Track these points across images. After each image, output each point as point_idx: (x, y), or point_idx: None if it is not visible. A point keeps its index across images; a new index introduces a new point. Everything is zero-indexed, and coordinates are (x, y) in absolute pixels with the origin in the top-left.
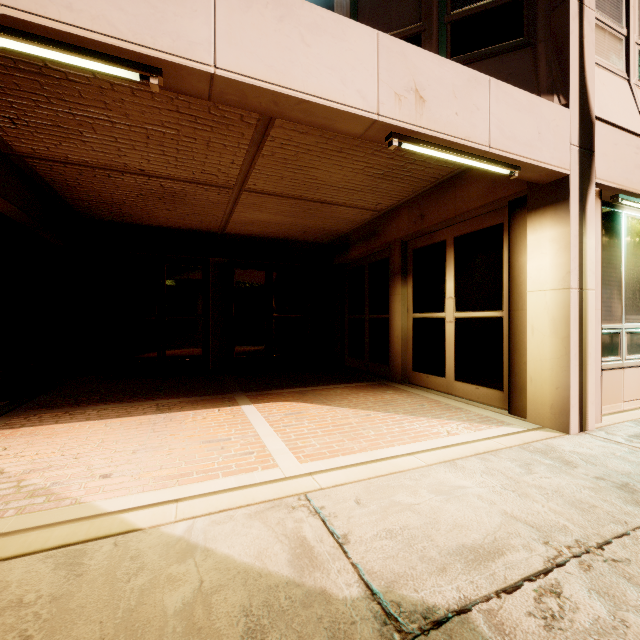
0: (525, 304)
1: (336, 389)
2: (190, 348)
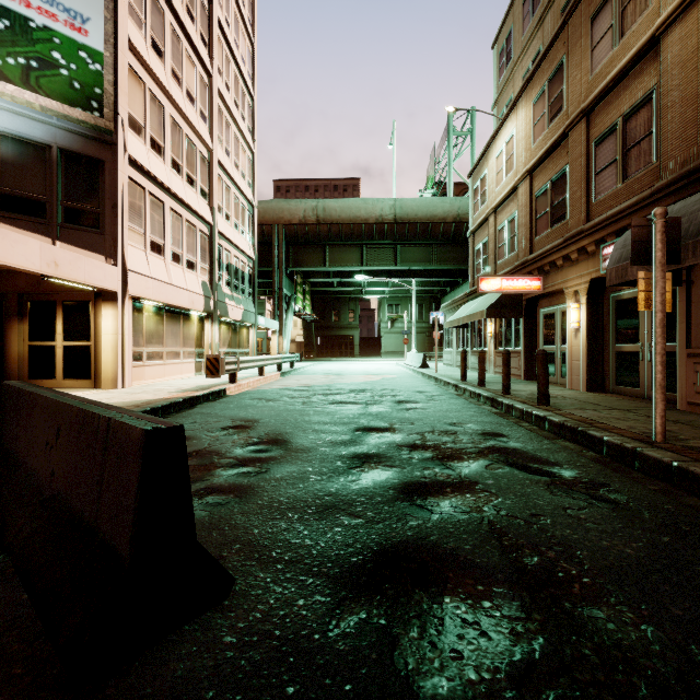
0: (102, 339)
1: None
2: None
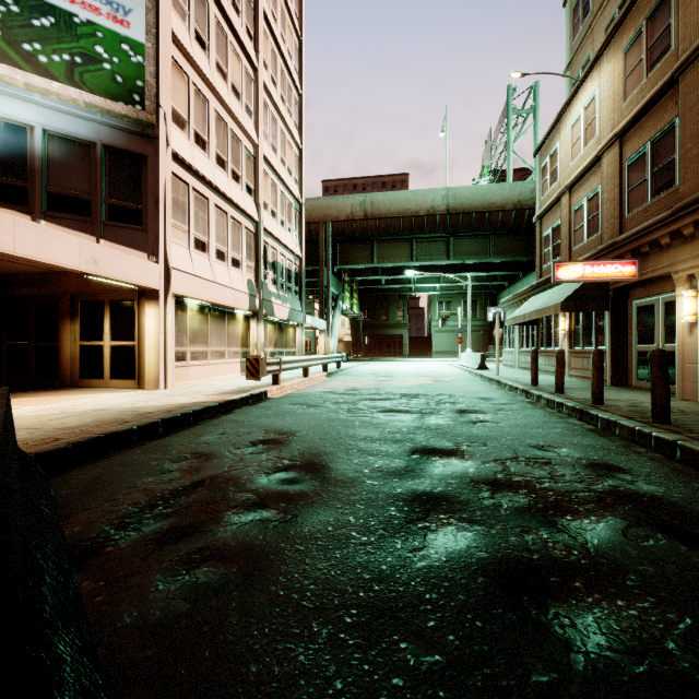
0: (145, 339)
1: (18, 394)
2: None
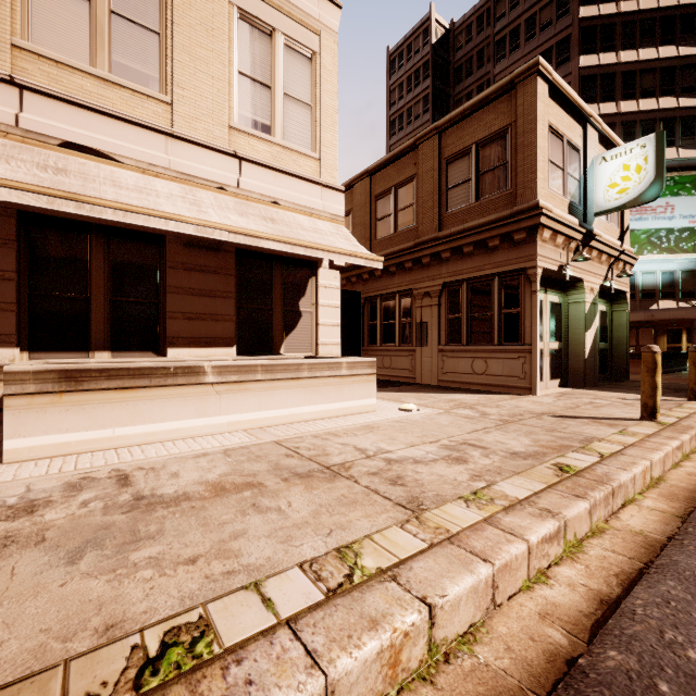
0: None
1: None
2: None
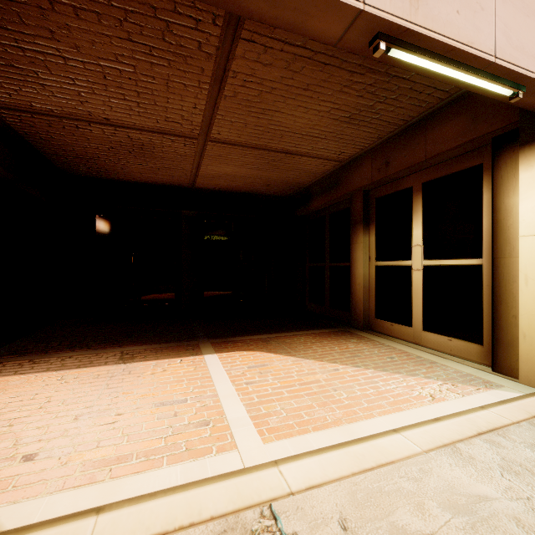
0: (514, 250)
1: (299, 336)
2: (163, 293)
